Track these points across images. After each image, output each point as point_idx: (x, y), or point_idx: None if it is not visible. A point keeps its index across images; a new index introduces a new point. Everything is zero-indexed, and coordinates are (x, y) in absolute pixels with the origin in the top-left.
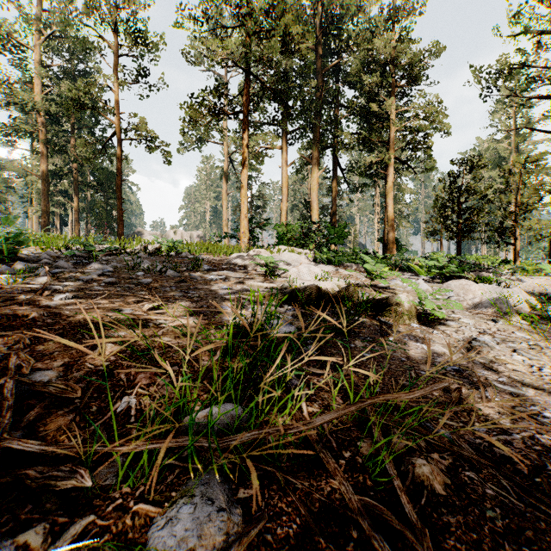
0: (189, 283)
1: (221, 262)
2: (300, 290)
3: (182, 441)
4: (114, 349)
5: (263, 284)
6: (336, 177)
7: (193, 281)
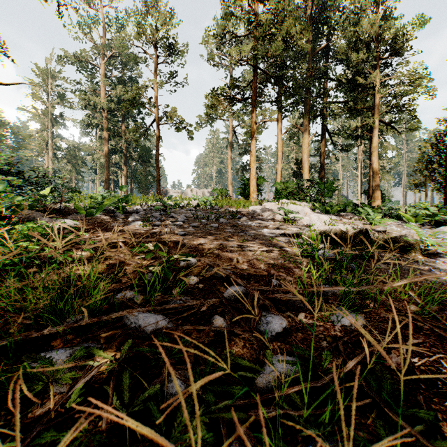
0: (239, 227)
1: (244, 212)
2: (326, 231)
3: (335, 288)
4: (243, 260)
5: (289, 228)
6: (324, 141)
7: (240, 226)
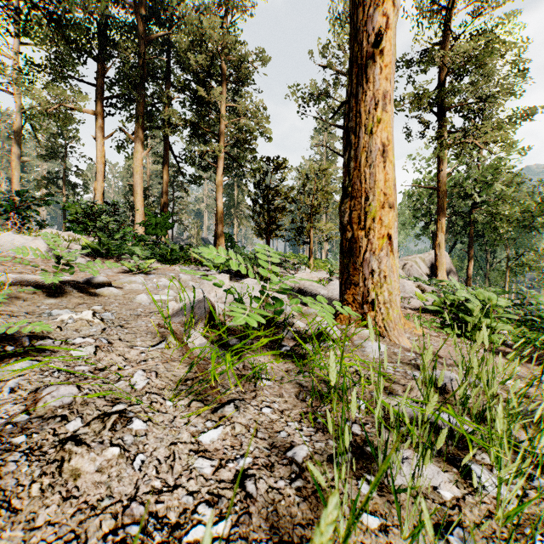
0: None
1: None
2: None
3: None
4: None
5: None
6: (167, 163)
7: None
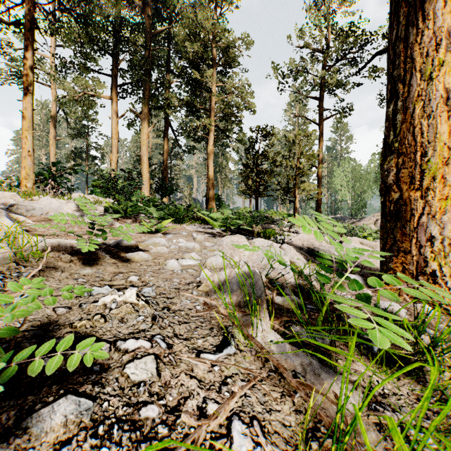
0: None
1: None
2: None
3: None
4: None
5: None
6: (167, 137)
7: None
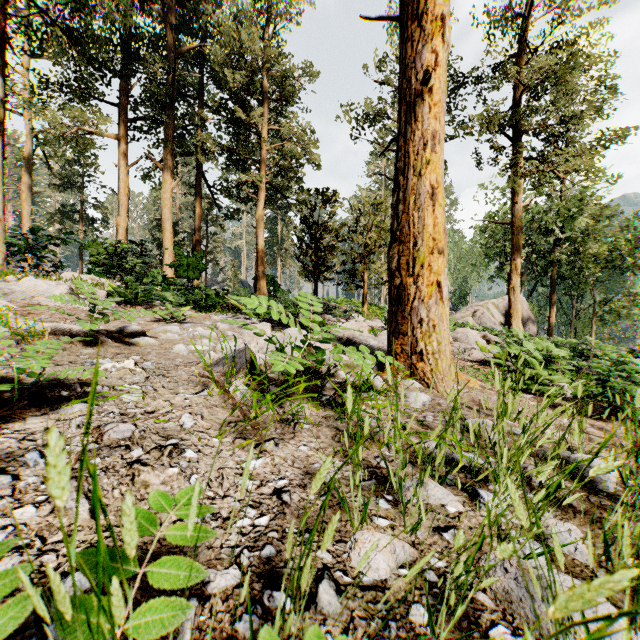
0: None
1: None
2: None
3: None
4: None
5: None
6: (200, 195)
7: None
